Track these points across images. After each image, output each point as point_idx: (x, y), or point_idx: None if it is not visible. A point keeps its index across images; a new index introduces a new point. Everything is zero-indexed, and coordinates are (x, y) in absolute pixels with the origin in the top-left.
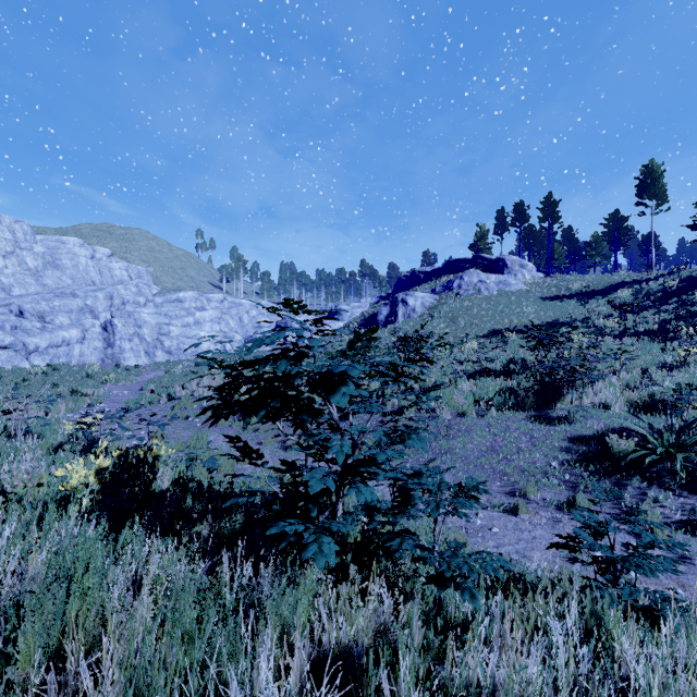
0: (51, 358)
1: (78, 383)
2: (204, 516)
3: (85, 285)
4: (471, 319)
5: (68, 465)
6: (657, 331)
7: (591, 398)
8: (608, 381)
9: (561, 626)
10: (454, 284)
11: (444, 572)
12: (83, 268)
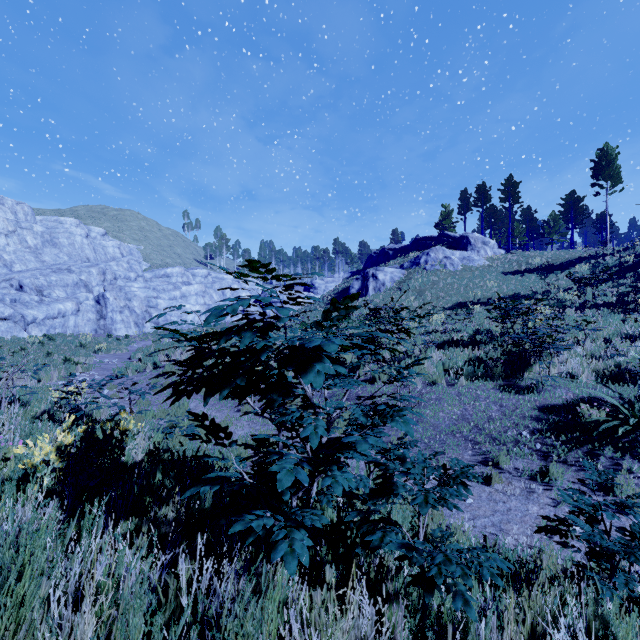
0: (48, 329)
1: (72, 352)
2: (170, 497)
3: (80, 262)
4: (437, 292)
5: (28, 442)
6: (616, 303)
7: (558, 367)
8: (573, 351)
9: (564, 634)
10: (421, 260)
11: (435, 578)
12: (78, 246)
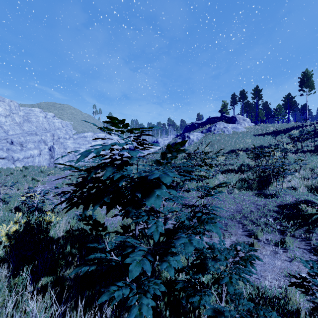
0: (25, 163)
1: (36, 175)
2: (71, 264)
3: (42, 130)
4: (220, 145)
5: None
6: (314, 150)
7: (286, 184)
8: (293, 175)
9: None
10: (212, 129)
11: None
12: (41, 122)
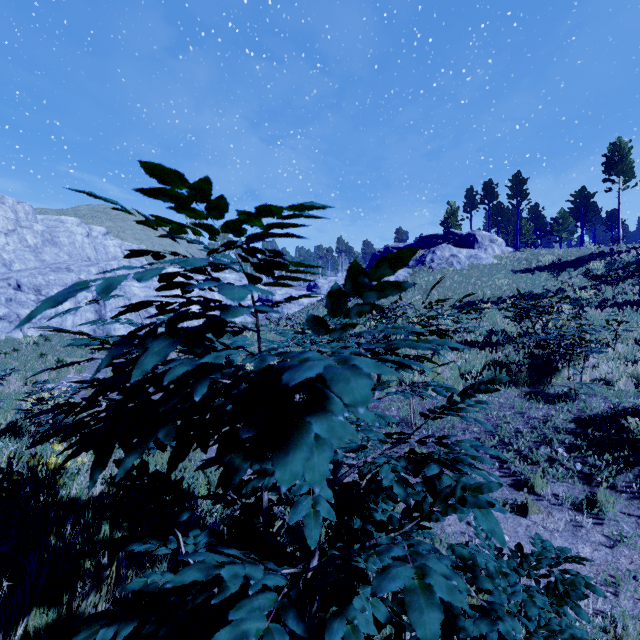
0: (44, 329)
1: (67, 353)
2: (99, 581)
3: (81, 261)
4: (444, 291)
5: None
6: (639, 302)
7: (590, 372)
8: (603, 354)
9: None
10: (427, 258)
11: None
12: (79, 245)
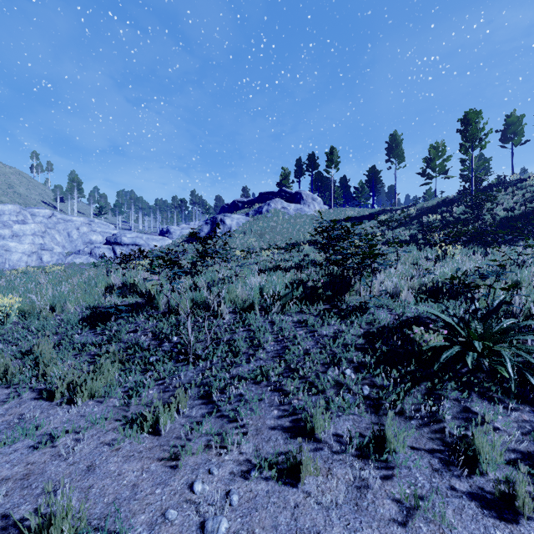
0: None
1: None
2: None
3: None
4: (274, 235)
5: None
6: (410, 240)
7: (378, 287)
8: (388, 273)
9: None
10: (263, 209)
11: None
12: None
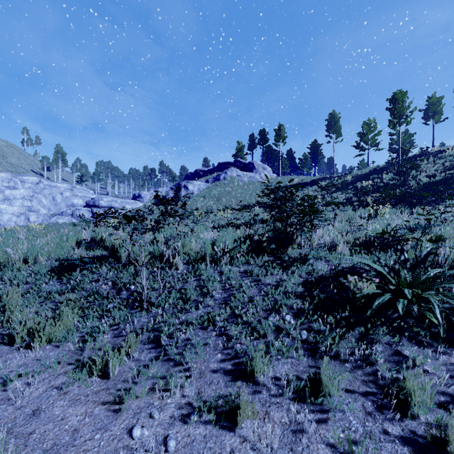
0: None
1: None
2: None
3: None
4: (230, 199)
5: None
6: (346, 202)
7: (317, 241)
8: (326, 229)
9: None
10: (221, 177)
11: None
12: None
